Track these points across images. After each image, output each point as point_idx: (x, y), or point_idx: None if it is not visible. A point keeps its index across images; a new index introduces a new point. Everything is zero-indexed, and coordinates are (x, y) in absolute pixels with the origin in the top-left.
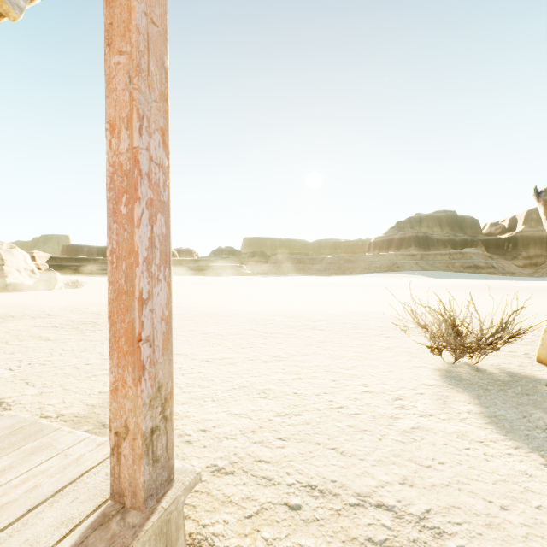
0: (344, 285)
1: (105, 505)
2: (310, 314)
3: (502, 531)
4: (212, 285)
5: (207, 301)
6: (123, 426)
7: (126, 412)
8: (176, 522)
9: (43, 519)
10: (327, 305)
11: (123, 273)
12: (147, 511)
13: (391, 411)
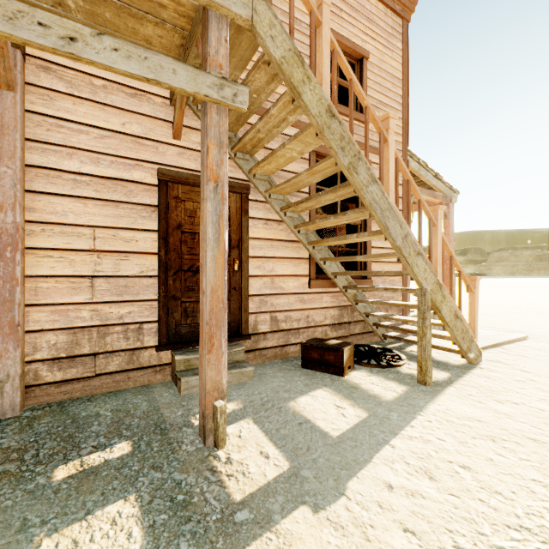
0: None
1: None
2: (521, 304)
3: (545, 334)
4: None
5: None
6: None
7: None
8: None
9: None
10: (547, 301)
11: (447, 272)
12: None
13: (536, 325)
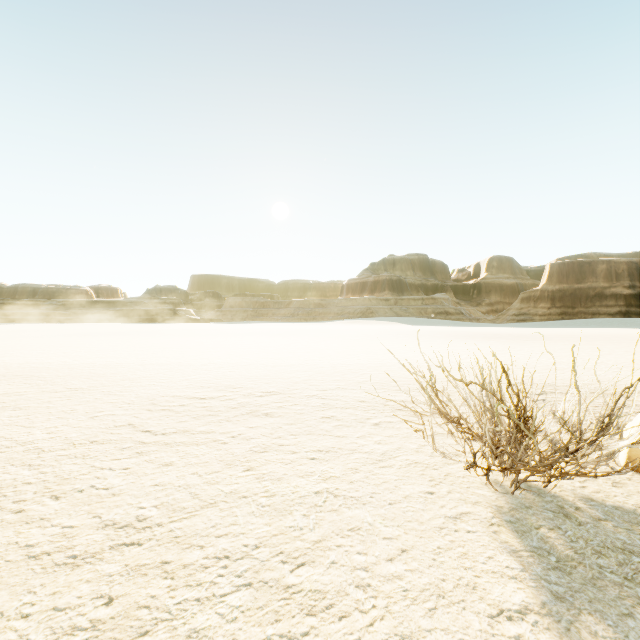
0: (313, 333)
1: None
2: (258, 382)
3: None
4: (133, 336)
5: (98, 362)
6: None
7: None
8: None
9: None
10: (288, 363)
11: None
12: None
13: None
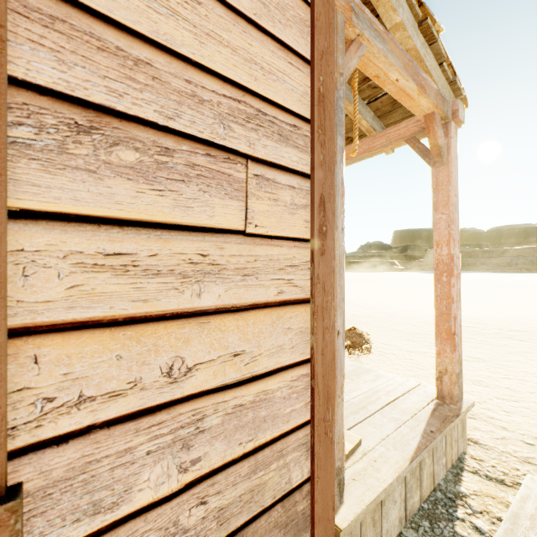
0: None
1: (435, 400)
2: (501, 323)
3: None
4: (367, 283)
5: (374, 300)
6: (444, 369)
7: (446, 363)
8: (464, 419)
9: (411, 398)
10: (522, 313)
11: (444, 305)
12: (457, 406)
13: None
